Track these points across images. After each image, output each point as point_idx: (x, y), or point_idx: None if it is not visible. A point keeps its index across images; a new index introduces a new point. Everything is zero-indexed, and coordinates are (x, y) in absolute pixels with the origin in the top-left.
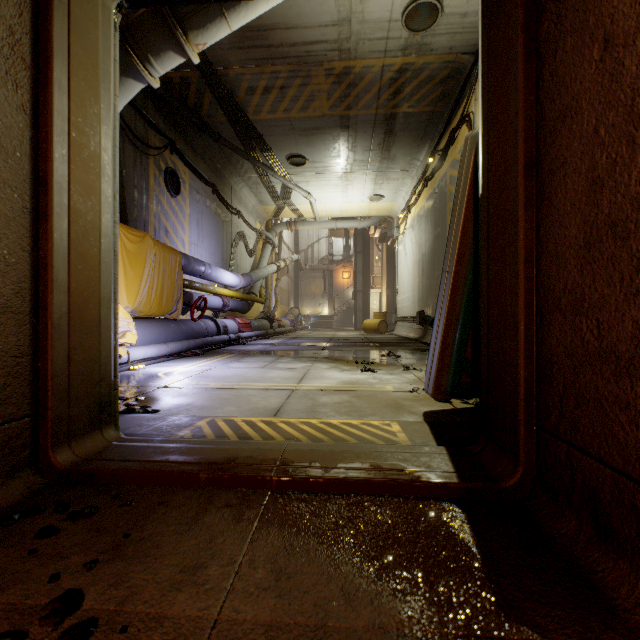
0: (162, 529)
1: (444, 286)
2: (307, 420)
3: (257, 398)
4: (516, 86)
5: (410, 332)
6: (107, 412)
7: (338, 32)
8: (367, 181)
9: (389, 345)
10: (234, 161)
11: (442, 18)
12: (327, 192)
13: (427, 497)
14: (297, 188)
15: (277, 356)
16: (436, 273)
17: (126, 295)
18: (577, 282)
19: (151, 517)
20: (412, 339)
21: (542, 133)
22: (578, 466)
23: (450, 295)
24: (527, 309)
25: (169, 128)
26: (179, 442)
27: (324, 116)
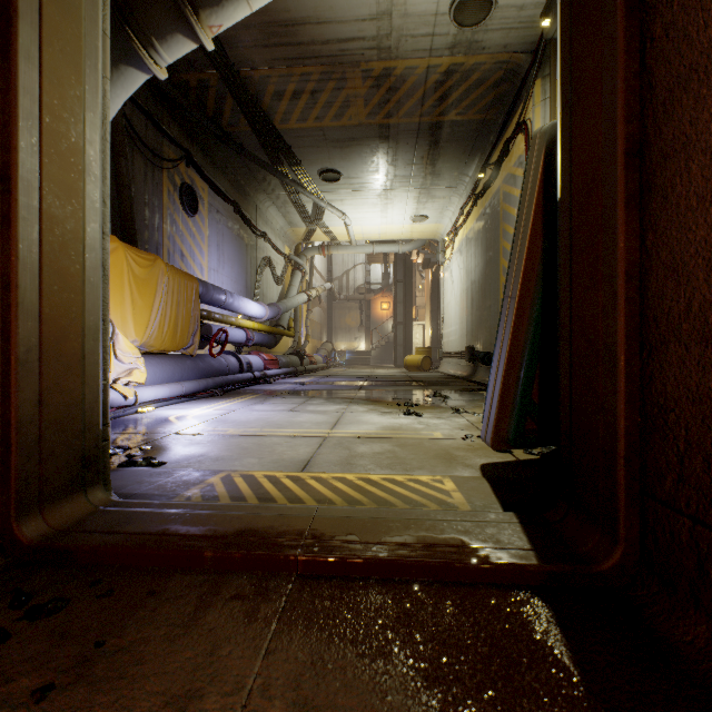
0: (148, 634)
1: (506, 314)
2: (342, 475)
3: (283, 447)
4: (613, 50)
5: (457, 369)
6: (93, 469)
7: (377, 27)
8: (409, 199)
9: (434, 384)
10: (259, 177)
11: (496, 11)
12: (364, 212)
13: (498, 584)
14: (330, 207)
15: (307, 397)
16: (487, 303)
17: (134, 327)
18: (708, 302)
19: (136, 615)
20: (460, 377)
21: (651, 108)
22: (710, 551)
23: (513, 325)
24: (629, 340)
25: (185, 138)
26: (182, 507)
27: (361, 125)
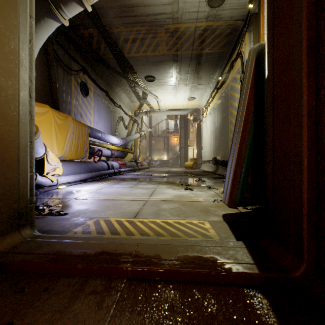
0: (39, 317)
1: (235, 140)
2: (154, 220)
3: (126, 205)
4: None
5: (209, 168)
6: (24, 218)
7: (172, 8)
8: (186, 90)
9: (198, 175)
10: (117, 79)
11: (227, 0)
12: (166, 96)
13: (237, 284)
14: (150, 93)
15: (139, 181)
16: (223, 137)
17: (57, 148)
18: None
19: (34, 304)
20: (210, 172)
21: (323, 21)
22: None
23: (239, 145)
24: (309, 150)
25: (82, 60)
26: (70, 238)
27: (164, 55)
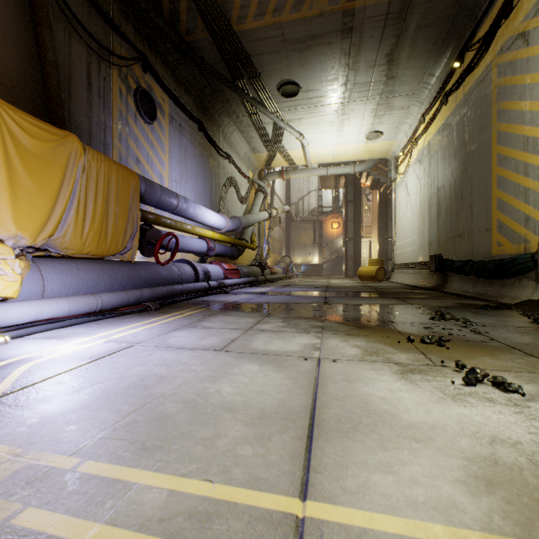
0: None
1: None
2: None
3: None
4: None
5: (416, 280)
6: None
7: None
8: (366, 113)
9: (410, 297)
10: (222, 97)
11: None
12: (320, 132)
13: None
14: (289, 127)
15: (260, 315)
16: (466, 205)
17: (12, 216)
18: None
19: None
20: (427, 288)
21: None
22: None
23: None
24: None
25: (141, 42)
26: None
27: (322, 14)
